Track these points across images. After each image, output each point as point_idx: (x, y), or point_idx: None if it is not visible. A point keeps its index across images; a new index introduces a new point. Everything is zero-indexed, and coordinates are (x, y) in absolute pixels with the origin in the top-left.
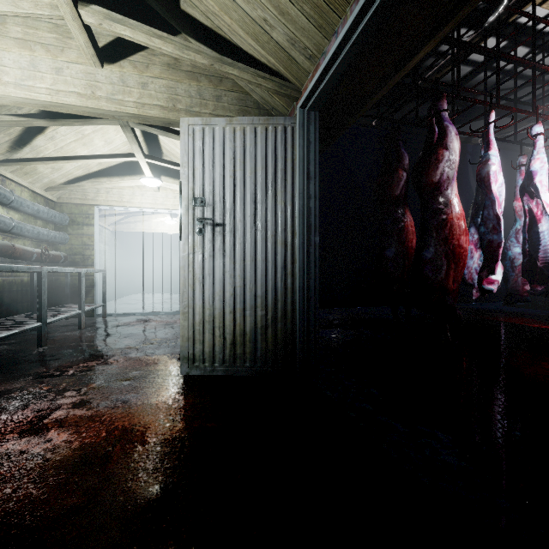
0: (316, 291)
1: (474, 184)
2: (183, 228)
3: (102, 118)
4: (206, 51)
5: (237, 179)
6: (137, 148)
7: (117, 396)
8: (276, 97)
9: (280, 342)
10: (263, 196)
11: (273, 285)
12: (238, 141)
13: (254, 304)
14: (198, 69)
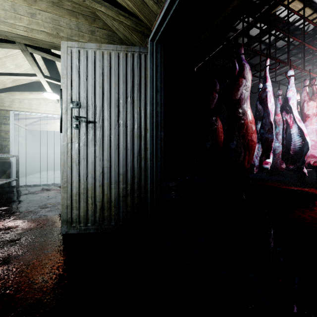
0: (161, 170)
1: None
2: (63, 124)
3: (4, 42)
4: None
5: (104, 89)
6: (37, 70)
7: (0, 258)
8: (134, 35)
9: (137, 206)
10: (124, 103)
11: (131, 166)
12: (106, 61)
13: (117, 180)
14: (77, 9)
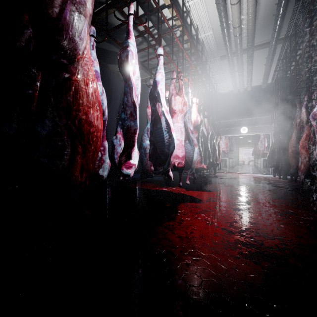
0: None
1: None
2: None
3: None
4: None
5: None
6: None
7: None
8: None
9: None
10: None
11: None
12: None
13: None
14: None
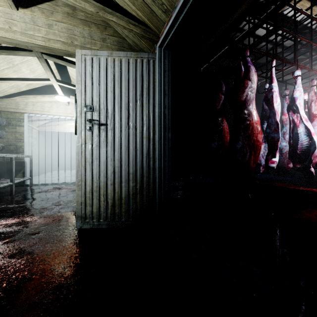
0: (169, 169)
1: (256, 108)
2: (77, 126)
3: (22, 51)
4: (93, 1)
5: (116, 94)
6: (51, 75)
7: (24, 248)
8: (143, 41)
9: (145, 204)
10: (134, 106)
11: (140, 165)
12: (117, 67)
13: (127, 179)
14: (89, 19)
